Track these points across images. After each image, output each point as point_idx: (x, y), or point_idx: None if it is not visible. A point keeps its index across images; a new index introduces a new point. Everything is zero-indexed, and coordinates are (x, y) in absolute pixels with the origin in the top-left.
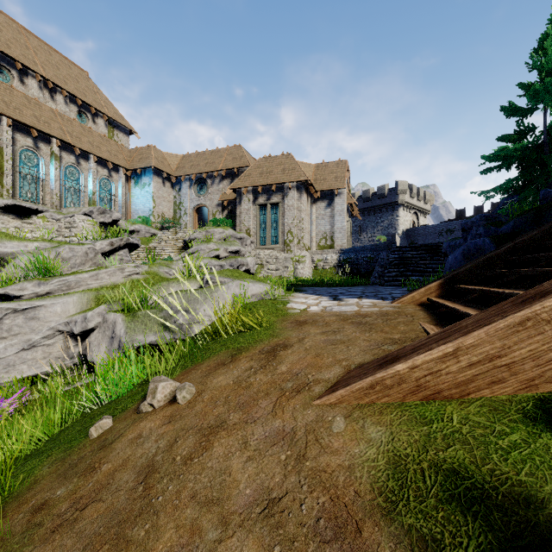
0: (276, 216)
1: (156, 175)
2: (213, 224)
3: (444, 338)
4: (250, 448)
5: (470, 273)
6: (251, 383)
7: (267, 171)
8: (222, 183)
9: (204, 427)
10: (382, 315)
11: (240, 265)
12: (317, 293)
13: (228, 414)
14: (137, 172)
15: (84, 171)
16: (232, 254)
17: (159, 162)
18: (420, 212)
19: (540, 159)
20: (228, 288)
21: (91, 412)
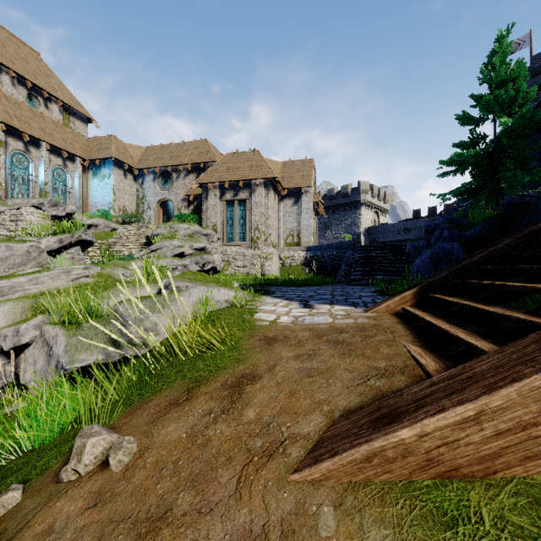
0: (243, 212)
1: (117, 167)
2: (178, 219)
3: (457, 391)
4: None
5: (445, 282)
6: (209, 438)
7: (234, 167)
8: (188, 177)
9: (141, 518)
10: (359, 329)
11: (206, 262)
12: (286, 297)
13: (175, 494)
14: (96, 162)
15: (35, 159)
16: (198, 251)
17: (120, 153)
18: (380, 211)
19: (491, 165)
20: (190, 295)
21: (8, 463)
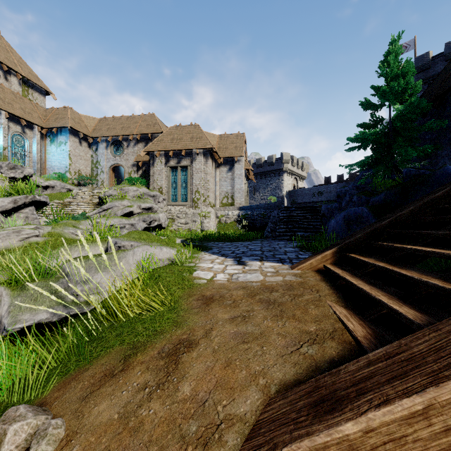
0: (185, 177)
1: (72, 135)
2: (128, 182)
3: (399, 376)
4: None
5: (360, 243)
6: (142, 420)
7: (178, 138)
8: (137, 146)
9: None
10: (288, 288)
11: (152, 220)
12: (222, 253)
13: None
14: (53, 130)
15: None
16: (145, 210)
17: (75, 123)
18: (299, 178)
19: (387, 142)
20: (134, 254)
21: None
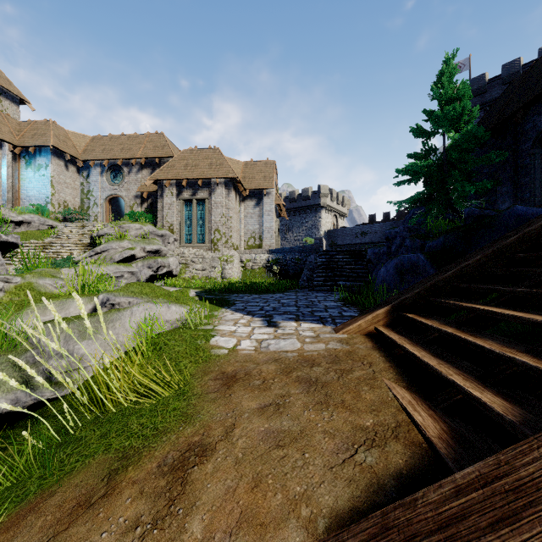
0: (202, 212)
1: (56, 156)
2: (129, 218)
3: (507, 520)
4: None
5: (418, 299)
6: None
7: (193, 164)
8: (142, 172)
9: None
10: (332, 360)
11: (160, 266)
12: (248, 310)
13: None
14: (29, 150)
15: None
16: (151, 253)
17: (60, 141)
18: (339, 215)
19: (441, 176)
20: (132, 314)
21: None
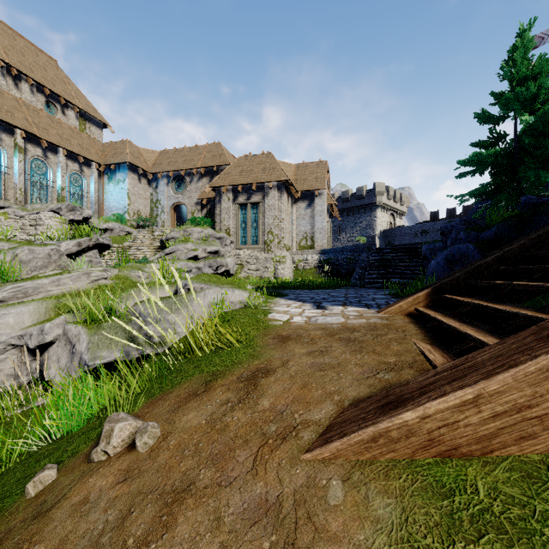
0: (256, 215)
1: (131, 171)
2: (191, 223)
3: (459, 378)
4: (224, 527)
5: (458, 282)
6: (227, 424)
7: (248, 170)
8: (201, 181)
9: (167, 490)
10: (371, 329)
11: (219, 266)
12: (300, 299)
13: (197, 471)
14: (111, 167)
15: (53, 165)
16: (211, 254)
17: (134, 158)
18: (396, 213)
19: (511, 165)
20: (205, 296)
21: (39, 449)
